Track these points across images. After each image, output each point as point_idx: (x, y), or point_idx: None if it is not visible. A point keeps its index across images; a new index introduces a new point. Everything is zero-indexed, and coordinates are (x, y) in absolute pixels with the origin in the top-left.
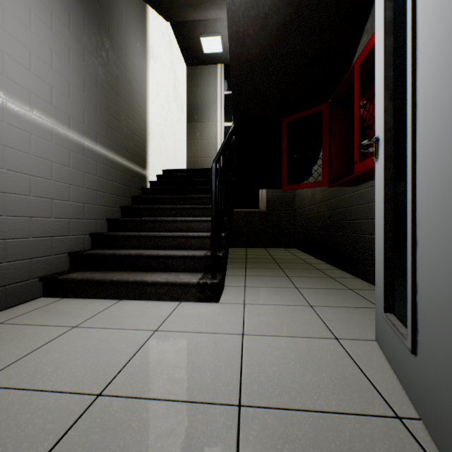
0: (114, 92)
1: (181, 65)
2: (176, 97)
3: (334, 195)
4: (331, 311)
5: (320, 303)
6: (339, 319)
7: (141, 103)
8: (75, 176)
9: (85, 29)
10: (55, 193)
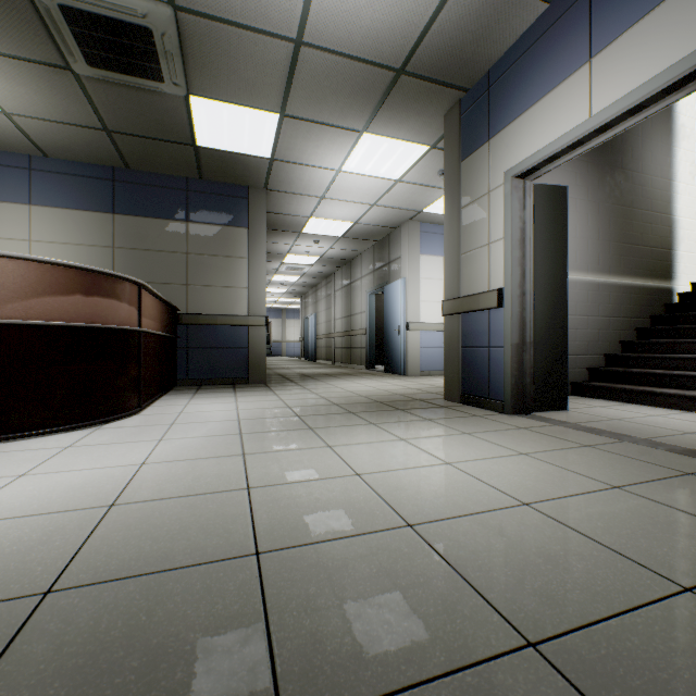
0: (626, 220)
1: None
2: None
3: None
4: None
5: None
6: None
7: (663, 207)
8: (591, 309)
9: (599, 187)
10: (578, 325)
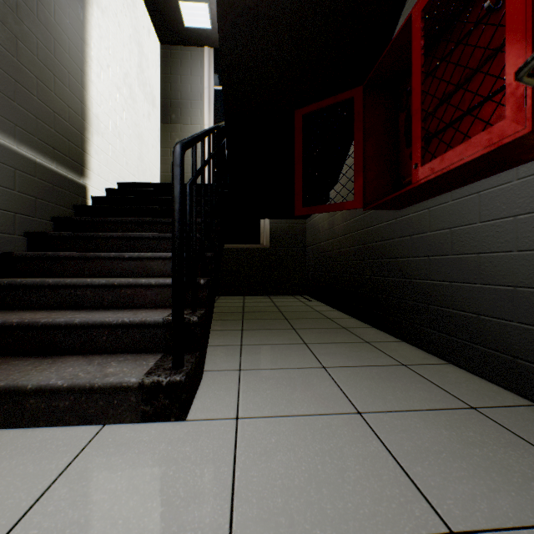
0: (7, 29)
1: (152, 39)
2: (144, 81)
3: (364, 225)
4: (400, 426)
5: (373, 403)
6: (423, 451)
7: (74, 69)
8: None
9: None
10: None
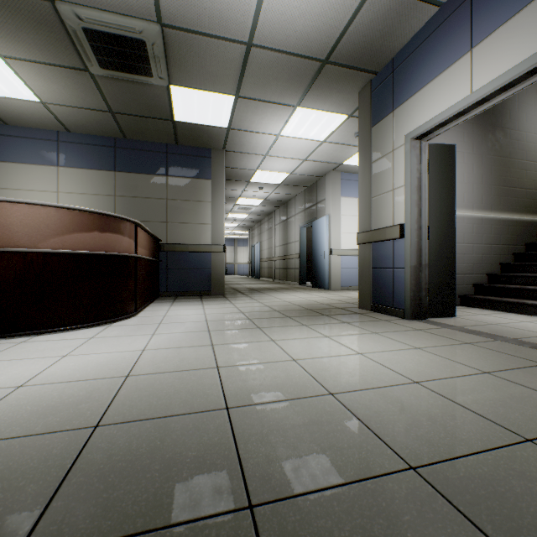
0: (505, 168)
1: None
2: None
3: None
4: None
5: None
6: None
7: (536, 157)
8: (476, 238)
9: (482, 142)
10: (465, 251)
